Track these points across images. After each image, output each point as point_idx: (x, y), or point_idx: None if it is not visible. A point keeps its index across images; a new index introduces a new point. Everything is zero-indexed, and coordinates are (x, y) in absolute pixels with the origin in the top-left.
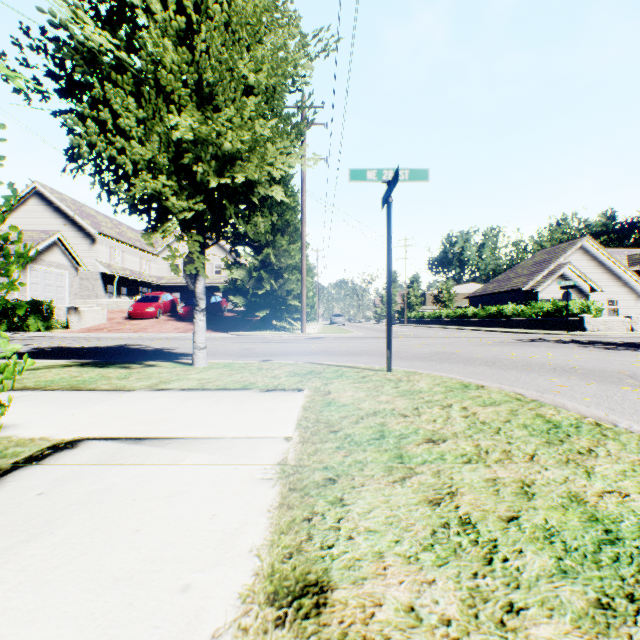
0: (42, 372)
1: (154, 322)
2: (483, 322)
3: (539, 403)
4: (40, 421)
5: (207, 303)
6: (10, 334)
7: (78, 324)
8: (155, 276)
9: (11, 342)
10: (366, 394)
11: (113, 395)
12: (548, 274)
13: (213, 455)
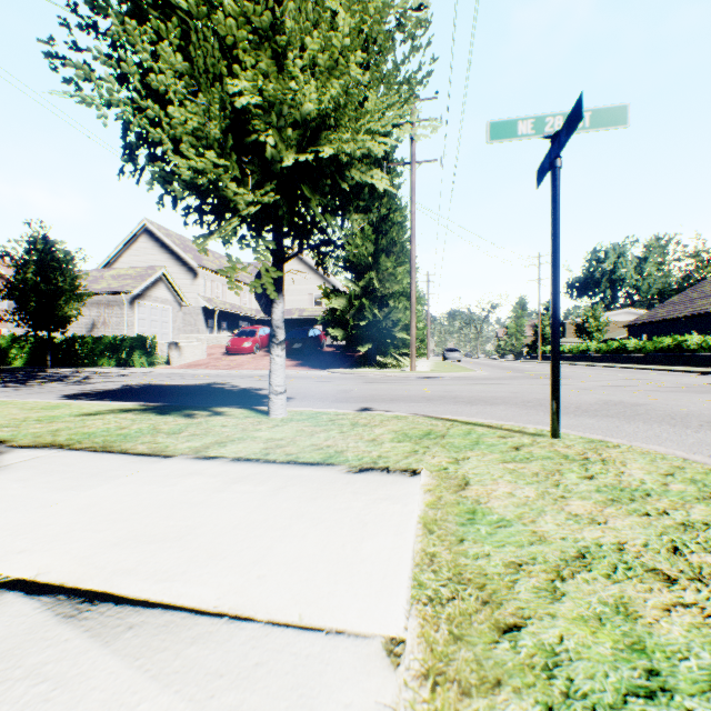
0: (94, 419)
1: (251, 358)
2: (652, 358)
3: None
4: None
5: (304, 337)
6: (117, 369)
7: (178, 360)
8: (254, 309)
9: (110, 378)
10: (537, 492)
11: (139, 465)
12: None
13: None
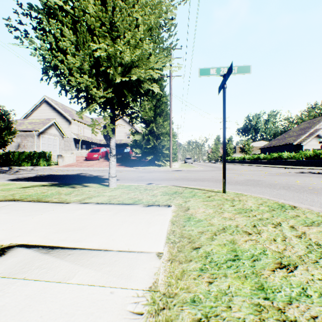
0: (29, 189)
1: (97, 162)
2: (269, 162)
3: None
4: (1, 226)
5: (122, 152)
6: (31, 167)
7: (62, 163)
8: (98, 139)
9: (29, 171)
10: (213, 211)
11: (56, 206)
12: (309, 135)
13: (97, 272)
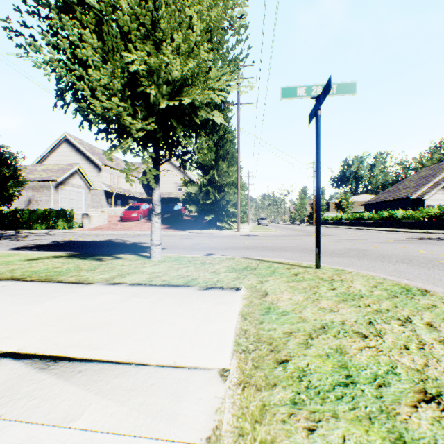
0: (37, 262)
1: (137, 223)
2: (377, 223)
3: None
4: None
5: (171, 210)
6: (46, 231)
7: (88, 225)
8: (139, 192)
9: (43, 237)
10: (304, 297)
11: (71, 288)
12: (433, 185)
13: (121, 407)
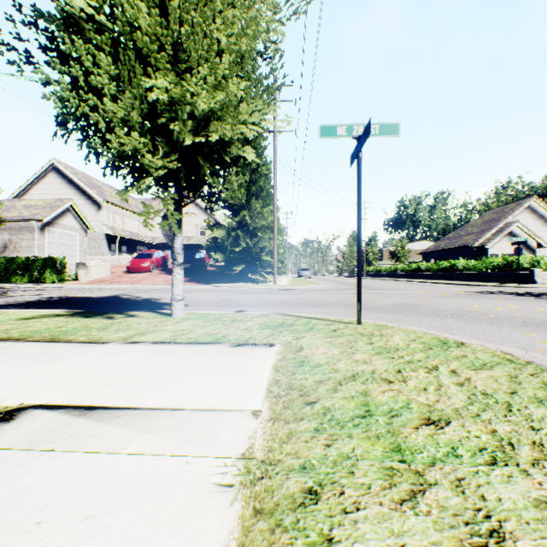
0: (33, 322)
1: (148, 275)
2: (436, 275)
3: (538, 366)
4: None
5: (192, 259)
6: (30, 285)
7: (85, 277)
8: (150, 236)
9: (27, 292)
10: (340, 351)
11: (86, 348)
12: (497, 232)
13: (164, 438)
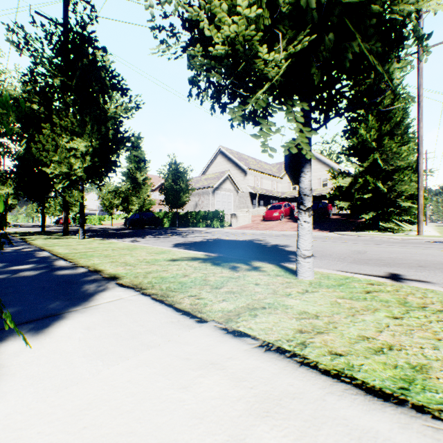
0: (174, 264)
1: (277, 223)
2: None
3: None
4: (12, 396)
5: (315, 208)
6: (205, 229)
7: (235, 224)
8: (280, 192)
9: (200, 234)
10: None
11: (173, 328)
12: None
13: None
